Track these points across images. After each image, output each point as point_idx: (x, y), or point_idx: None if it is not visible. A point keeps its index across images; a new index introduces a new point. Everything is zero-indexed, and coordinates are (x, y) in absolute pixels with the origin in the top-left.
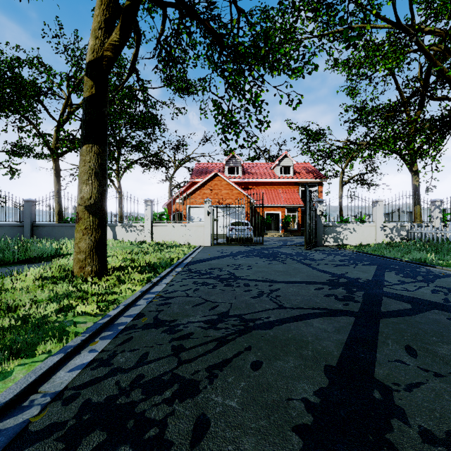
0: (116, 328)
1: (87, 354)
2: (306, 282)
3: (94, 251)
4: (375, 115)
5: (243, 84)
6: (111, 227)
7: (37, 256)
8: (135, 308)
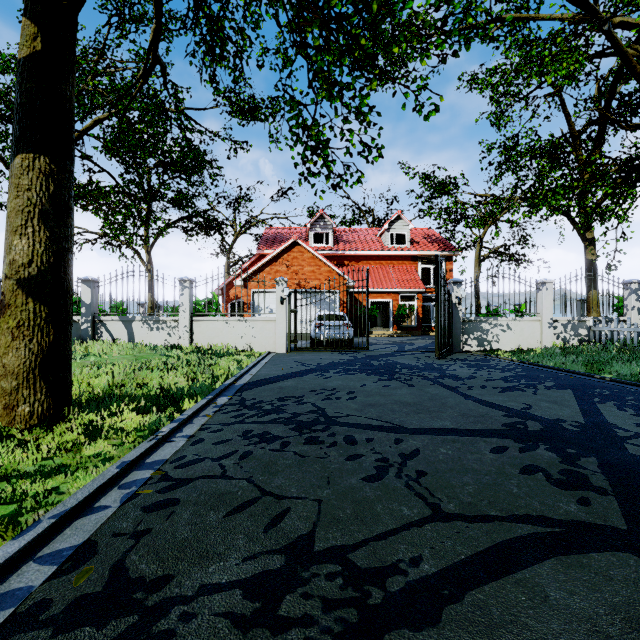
0: None
1: None
2: (466, 430)
3: (38, 372)
4: (530, 157)
5: (340, 68)
6: (125, 323)
7: None
8: (85, 521)
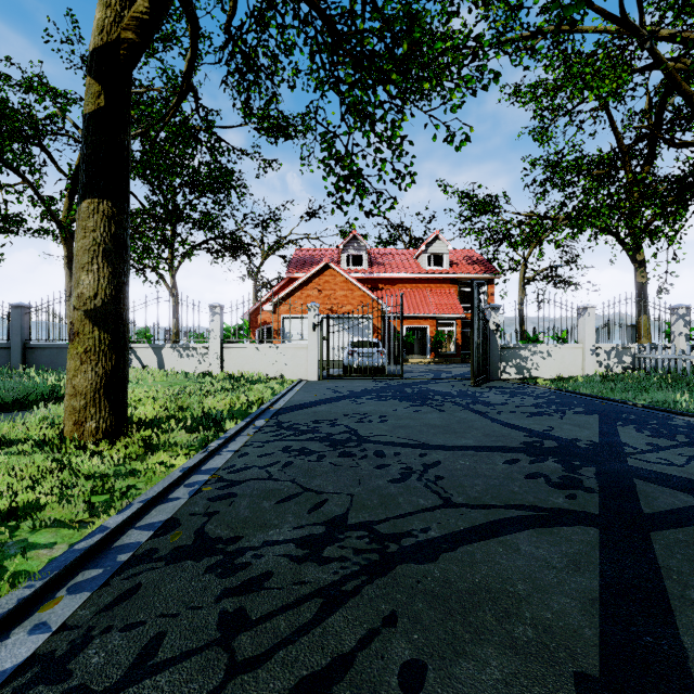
0: (113, 558)
1: (22, 638)
2: (486, 447)
3: (103, 392)
4: (577, 173)
5: (372, 104)
6: (155, 350)
7: (17, 399)
8: (165, 506)
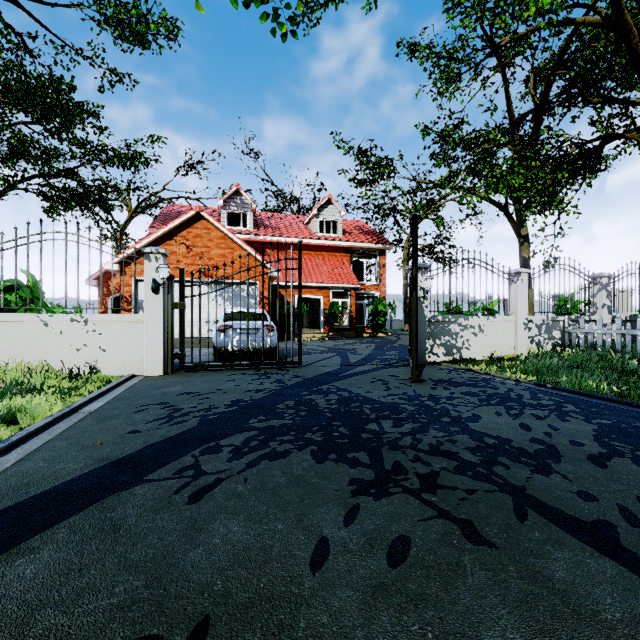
0: None
1: None
2: None
3: None
4: (465, 147)
5: None
6: None
7: None
8: None
